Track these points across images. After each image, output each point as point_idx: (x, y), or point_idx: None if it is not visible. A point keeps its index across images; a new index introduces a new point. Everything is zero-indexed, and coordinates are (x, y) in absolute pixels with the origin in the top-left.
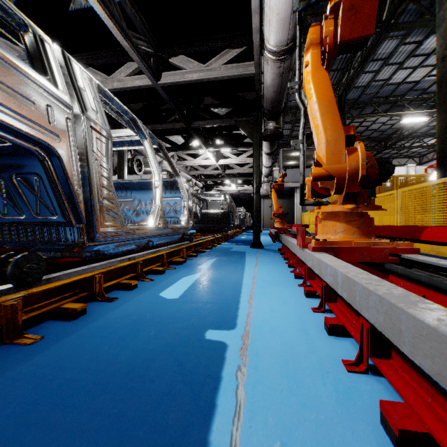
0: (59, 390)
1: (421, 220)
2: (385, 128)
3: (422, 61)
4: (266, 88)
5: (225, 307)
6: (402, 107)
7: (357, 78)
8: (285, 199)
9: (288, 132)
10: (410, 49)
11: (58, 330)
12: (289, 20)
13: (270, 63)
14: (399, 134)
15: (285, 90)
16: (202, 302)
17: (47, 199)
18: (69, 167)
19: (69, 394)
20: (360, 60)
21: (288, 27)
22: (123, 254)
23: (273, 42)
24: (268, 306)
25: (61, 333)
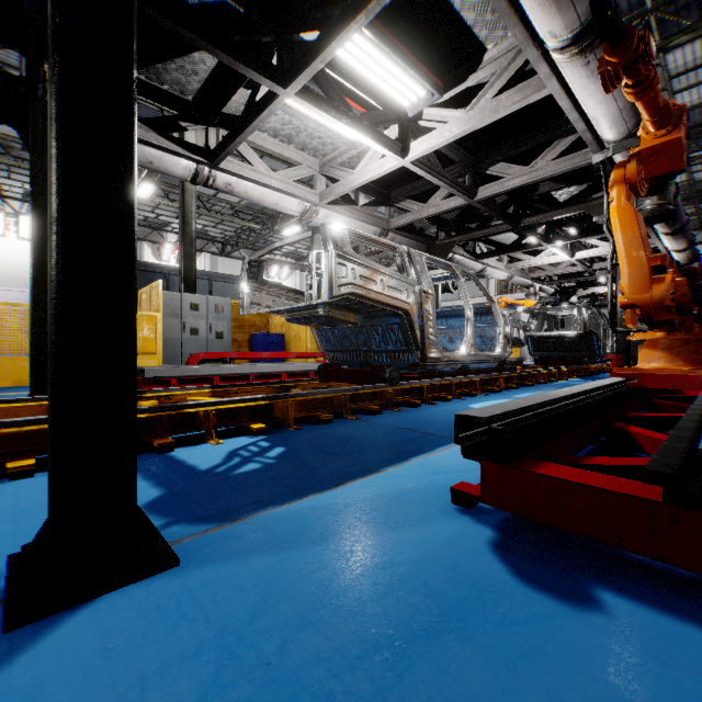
0: (419, 421)
1: None
2: None
3: None
4: None
5: None
6: None
7: None
8: None
9: None
10: None
11: (409, 409)
12: (621, 117)
13: None
14: None
15: None
16: None
17: (402, 337)
18: (414, 319)
19: (423, 422)
20: None
21: (622, 122)
22: (440, 376)
23: (608, 136)
24: None
25: (411, 410)
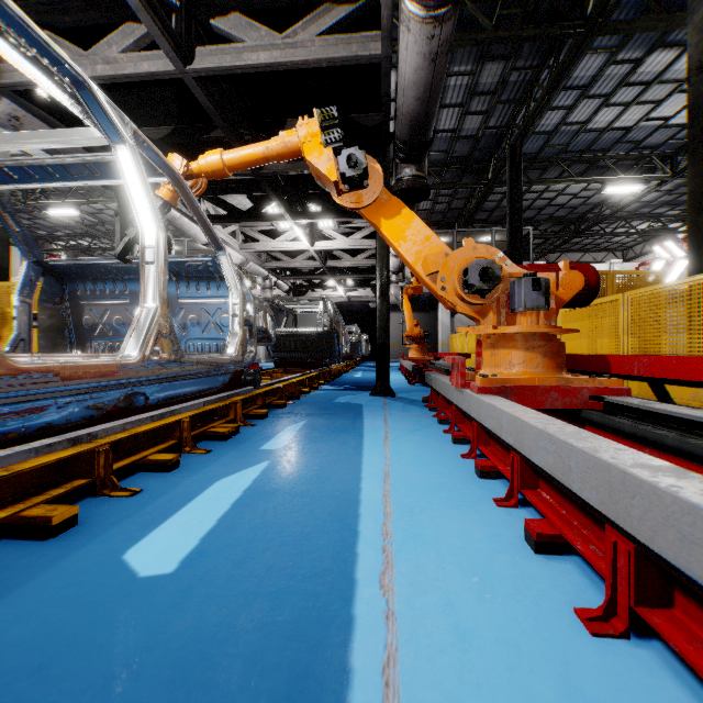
0: None
1: (672, 345)
2: (576, 204)
3: (640, 93)
4: (402, 91)
5: (311, 620)
6: (604, 170)
7: (539, 118)
8: (423, 312)
9: (428, 204)
10: (623, 72)
11: None
12: None
13: (413, 29)
14: (596, 213)
15: (437, 98)
16: (240, 589)
17: None
18: None
19: None
20: (548, 84)
21: None
22: (61, 428)
23: None
24: (443, 603)
25: None
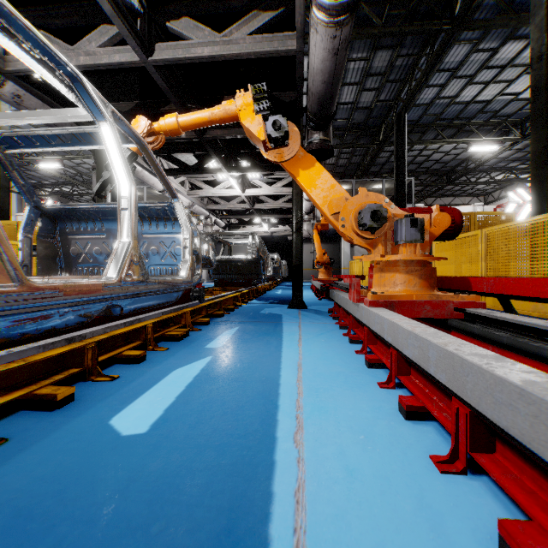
0: None
1: (518, 269)
2: (448, 159)
3: (497, 75)
4: (312, 76)
5: (245, 463)
6: (469, 134)
7: (419, 93)
8: (329, 244)
9: (333, 160)
10: (483, 58)
11: None
12: None
13: (320, 31)
14: (463, 167)
15: (339, 81)
16: (194, 443)
17: None
18: None
19: None
20: (425, 67)
21: None
22: (59, 331)
23: None
24: (338, 452)
25: None
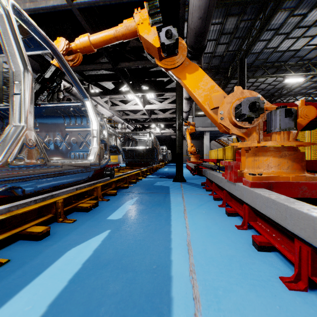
0: None
1: None
2: (269, 88)
3: (304, 32)
4: (191, 14)
5: None
6: (284, 71)
7: (253, 45)
8: (196, 140)
9: None
10: (296, 21)
11: None
12: None
13: None
14: (279, 93)
15: (210, 19)
16: None
17: None
18: None
19: None
20: (259, 27)
21: None
22: None
23: None
24: None
25: None
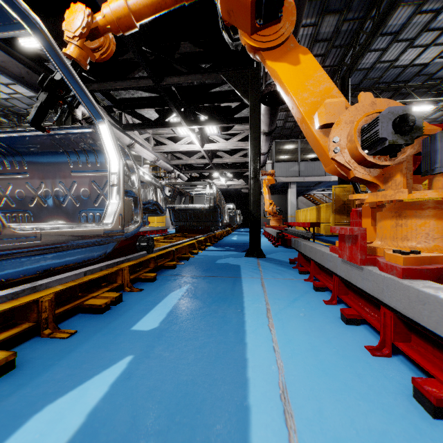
0: None
1: None
2: None
3: (436, 37)
4: None
5: None
6: (404, 96)
7: (361, 58)
8: (277, 195)
9: (281, 123)
10: (425, 21)
11: None
12: None
13: None
14: None
15: None
16: None
17: None
18: None
19: None
20: (371, 29)
21: None
22: None
23: None
24: None
25: None
